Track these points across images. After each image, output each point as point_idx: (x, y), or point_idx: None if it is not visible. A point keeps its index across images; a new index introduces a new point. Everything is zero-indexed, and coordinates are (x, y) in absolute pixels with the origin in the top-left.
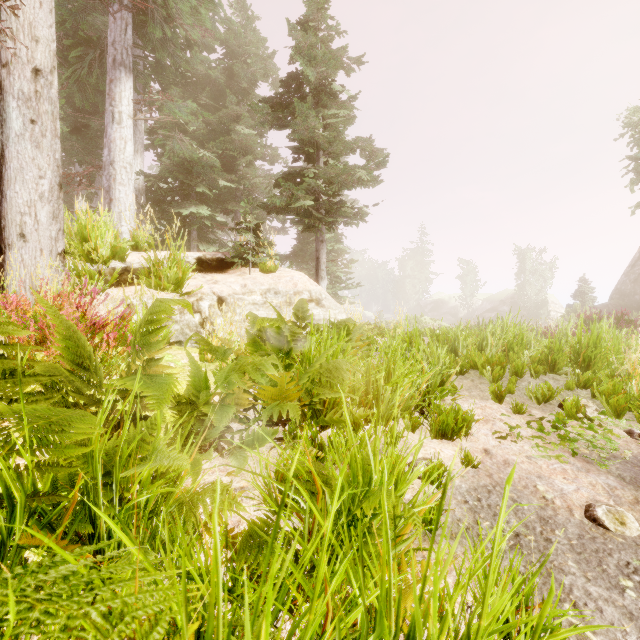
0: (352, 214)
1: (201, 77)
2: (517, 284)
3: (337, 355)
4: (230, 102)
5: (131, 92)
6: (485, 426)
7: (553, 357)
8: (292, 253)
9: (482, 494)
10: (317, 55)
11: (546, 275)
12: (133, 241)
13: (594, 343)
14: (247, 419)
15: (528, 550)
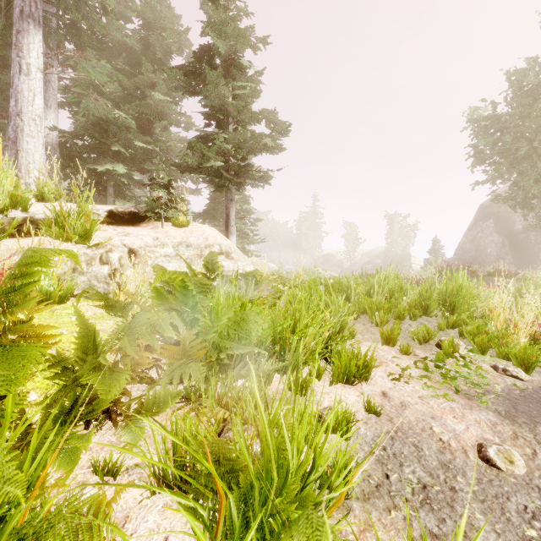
0: (258, 177)
1: (117, 43)
2: (388, 242)
3: (245, 307)
4: (146, 69)
5: (41, 45)
6: (380, 368)
7: (426, 302)
8: (205, 211)
9: (386, 442)
10: (227, 31)
11: (409, 235)
12: (38, 191)
13: (457, 290)
14: (149, 378)
15: (437, 504)
